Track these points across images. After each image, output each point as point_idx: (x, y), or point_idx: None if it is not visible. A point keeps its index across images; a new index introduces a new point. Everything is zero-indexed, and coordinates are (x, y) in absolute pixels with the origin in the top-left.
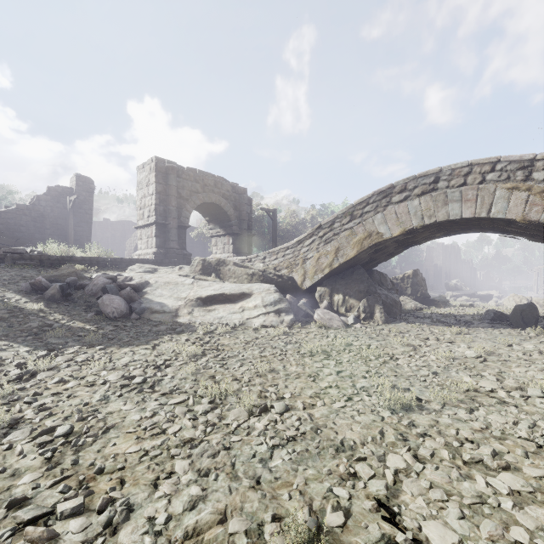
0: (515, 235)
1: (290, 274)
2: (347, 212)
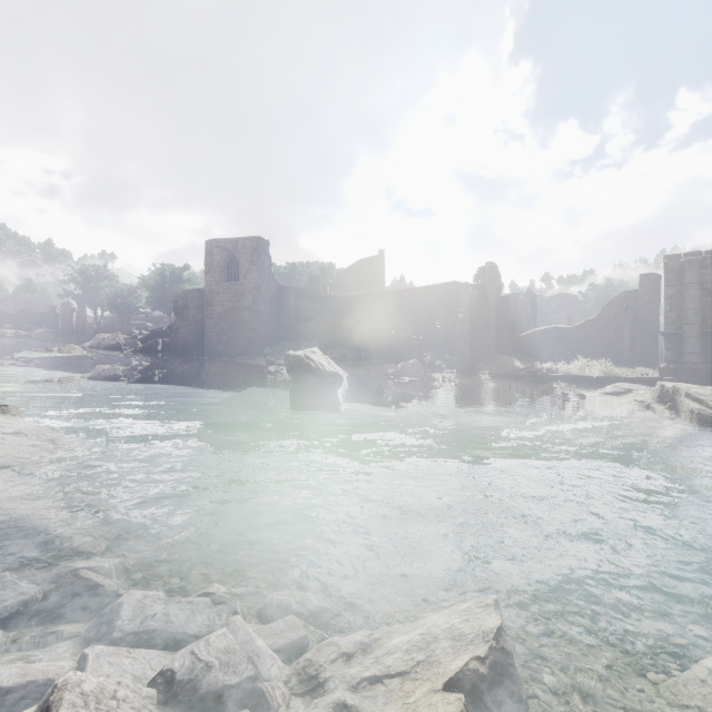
0: None
1: None
2: None
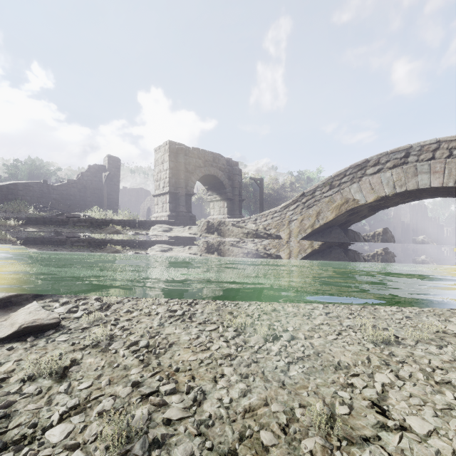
0: None
1: (277, 233)
2: (326, 183)
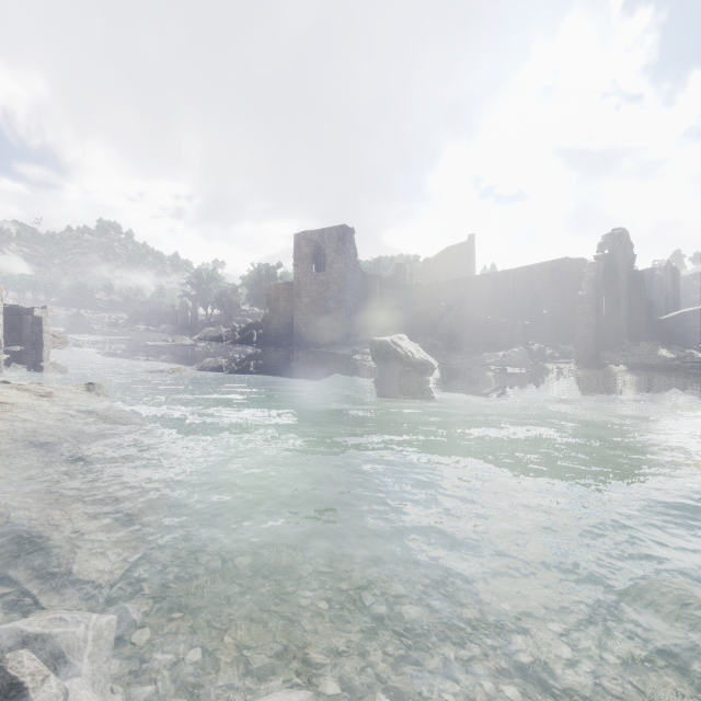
0: None
1: None
2: None
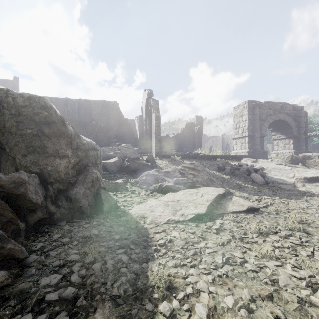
0: None
1: None
2: None
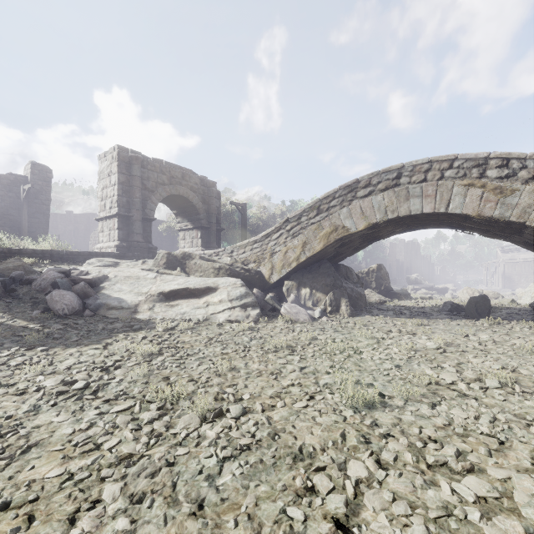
0: (470, 230)
1: (258, 268)
2: (314, 206)
